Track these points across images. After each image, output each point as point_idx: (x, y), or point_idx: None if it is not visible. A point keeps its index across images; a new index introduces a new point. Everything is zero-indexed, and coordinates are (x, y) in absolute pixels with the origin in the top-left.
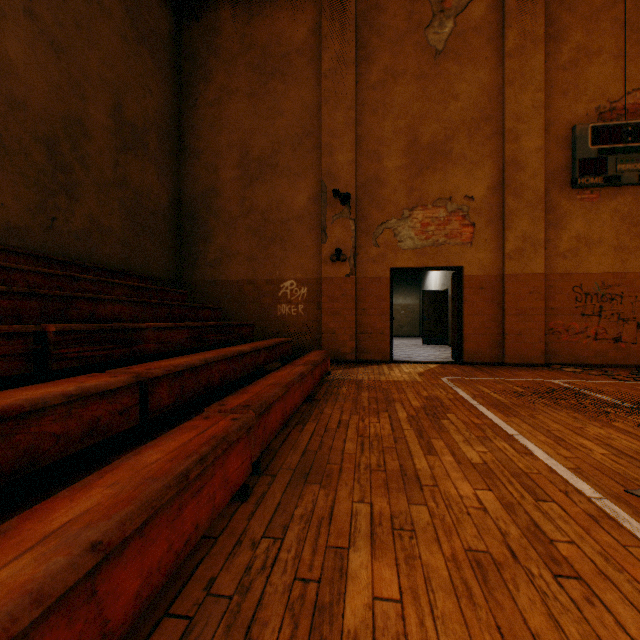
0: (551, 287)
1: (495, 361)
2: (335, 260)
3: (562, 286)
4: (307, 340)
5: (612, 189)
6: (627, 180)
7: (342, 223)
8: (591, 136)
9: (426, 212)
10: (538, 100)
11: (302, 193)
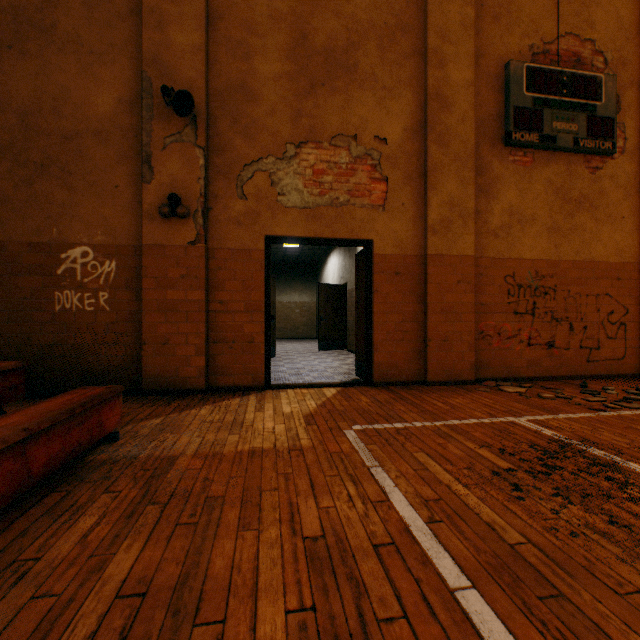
0: (482, 275)
1: (415, 379)
2: (168, 214)
3: (494, 274)
4: (117, 356)
5: (546, 153)
6: (563, 143)
7: (182, 151)
8: (526, 79)
9: (321, 152)
10: (468, 16)
11: (106, 89)
